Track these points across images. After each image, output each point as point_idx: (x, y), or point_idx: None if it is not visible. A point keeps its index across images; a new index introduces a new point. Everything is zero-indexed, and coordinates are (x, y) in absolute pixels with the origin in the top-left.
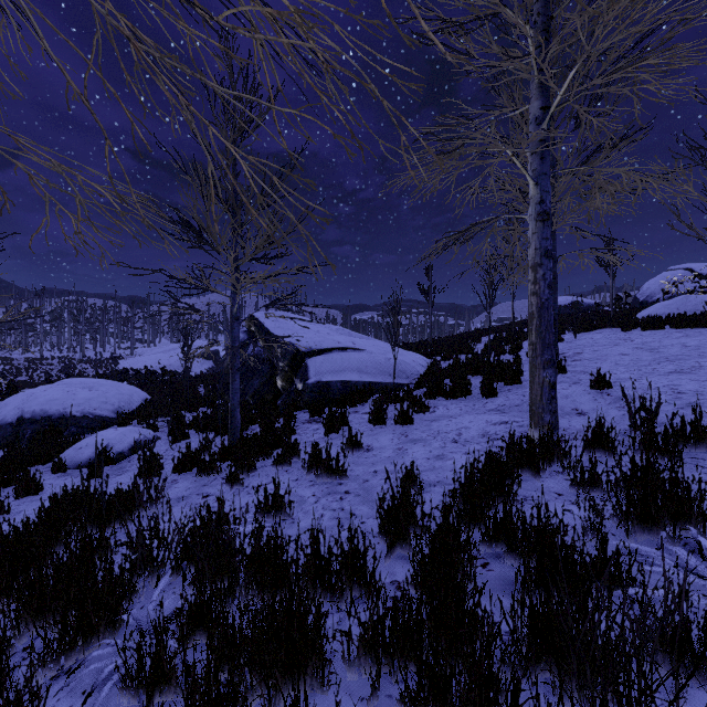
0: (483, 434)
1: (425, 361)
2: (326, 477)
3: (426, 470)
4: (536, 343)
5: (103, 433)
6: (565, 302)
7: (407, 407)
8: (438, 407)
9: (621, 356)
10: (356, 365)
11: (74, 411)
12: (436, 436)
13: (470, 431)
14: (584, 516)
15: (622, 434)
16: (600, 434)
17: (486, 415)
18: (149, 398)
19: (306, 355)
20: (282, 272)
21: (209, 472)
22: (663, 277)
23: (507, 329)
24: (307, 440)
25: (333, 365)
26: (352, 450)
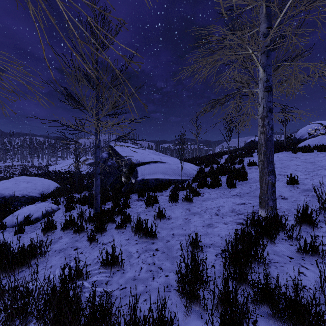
0: (232, 210)
1: (196, 168)
2: (145, 238)
3: (203, 234)
4: (264, 160)
5: (28, 207)
6: None
7: (188, 193)
8: (205, 193)
9: (296, 166)
10: (162, 170)
11: (18, 194)
12: (206, 211)
13: (224, 208)
14: (323, 286)
15: (313, 212)
16: (305, 215)
17: (232, 199)
18: (59, 186)
19: (137, 165)
20: (122, 121)
21: (80, 232)
22: (308, 127)
23: (234, 152)
24: (136, 211)
25: (150, 170)
26: (160, 219)
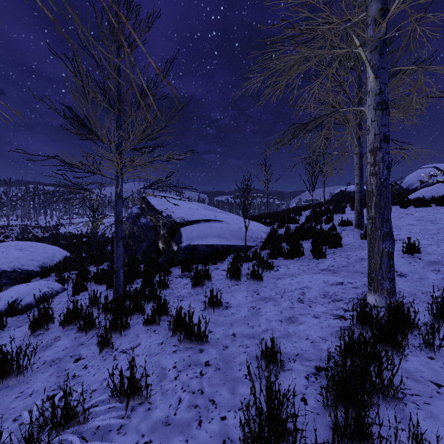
0: (324, 294)
1: (266, 229)
2: (188, 343)
3: (282, 336)
4: (375, 217)
5: (15, 288)
6: (353, 189)
7: (256, 266)
8: (280, 266)
9: (410, 226)
10: (217, 232)
11: (6, 267)
12: (283, 295)
13: (311, 291)
14: None
15: None
16: None
17: (321, 275)
18: (69, 255)
19: (180, 225)
20: (156, 159)
21: (88, 330)
22: (419, 173)
23: (318, 207)
24: (177, 294)
25: (200, 232)
26: (213, 308)
